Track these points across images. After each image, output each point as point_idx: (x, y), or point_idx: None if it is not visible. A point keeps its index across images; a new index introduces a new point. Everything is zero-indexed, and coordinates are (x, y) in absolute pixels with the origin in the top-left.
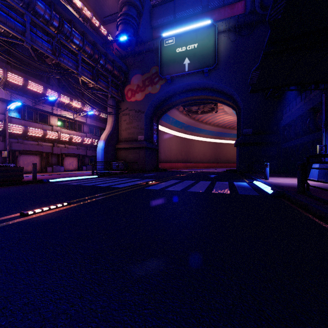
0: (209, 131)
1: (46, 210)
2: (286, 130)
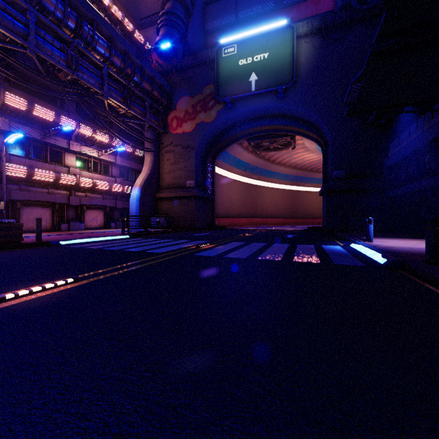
0: (283, 175)
1: (37, 291)
2: (393, 172)
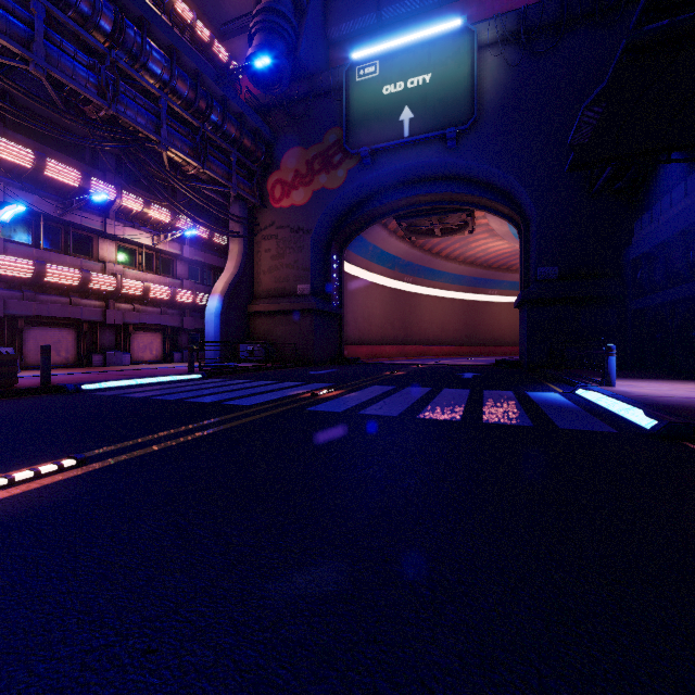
0: (454, 277)
1: None
2: (640, 268)
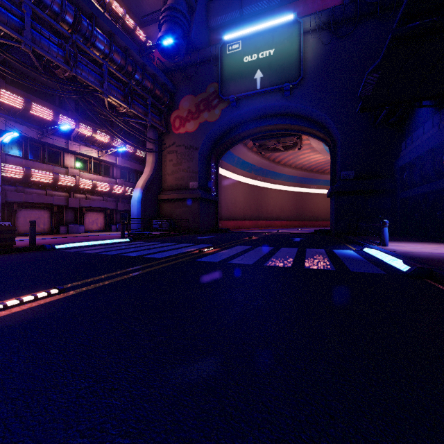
0: (289, 177)
1: (12, 305)
2: (405, 172)
